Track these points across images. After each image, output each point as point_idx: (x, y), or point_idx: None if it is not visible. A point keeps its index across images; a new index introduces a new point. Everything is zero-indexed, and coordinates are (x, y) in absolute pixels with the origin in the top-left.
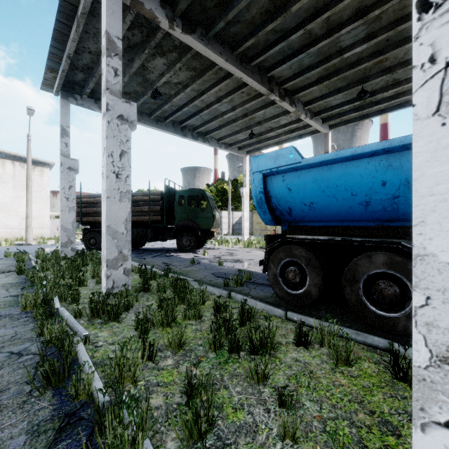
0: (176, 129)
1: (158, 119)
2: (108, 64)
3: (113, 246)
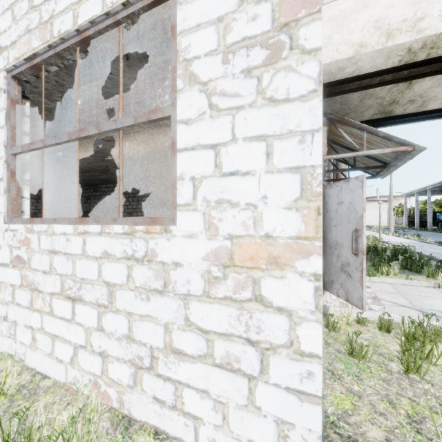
0: (438, 194)
1: (431, 193)
2: (416, 203)
3: (416, 224)
